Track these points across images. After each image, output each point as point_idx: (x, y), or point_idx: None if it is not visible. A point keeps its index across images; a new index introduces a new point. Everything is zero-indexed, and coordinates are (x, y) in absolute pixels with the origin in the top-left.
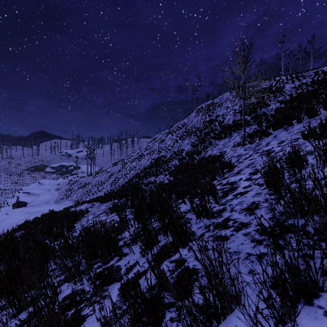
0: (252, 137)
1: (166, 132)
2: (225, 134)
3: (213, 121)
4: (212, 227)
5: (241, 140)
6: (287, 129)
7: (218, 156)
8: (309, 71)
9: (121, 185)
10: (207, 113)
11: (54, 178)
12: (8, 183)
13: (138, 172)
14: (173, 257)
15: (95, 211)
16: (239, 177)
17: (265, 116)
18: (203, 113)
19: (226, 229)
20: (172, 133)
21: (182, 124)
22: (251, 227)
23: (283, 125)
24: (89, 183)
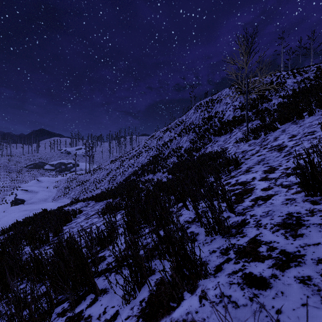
0: (256, 132)
1: (164, 129)
2: (225, 130)
3: (212, 117)
4: (233, 254)
5: (244, 136)
6: (297, 122)
7: (221, 152)
8: (310, 66)
9: (119, 183)
10: (205, 109)
11: (53, 175)
12: (7, 180)
13: (136, 169)
14: (176, 314)
15: (88, 211)
16: (251, 176)
17: (267, 111)
18: (202, 110)
19: (259, 262)
20: (170, 130)
21: (180, 121)
22: (308, 265)
23: (291, 118)
24: (87, 181)
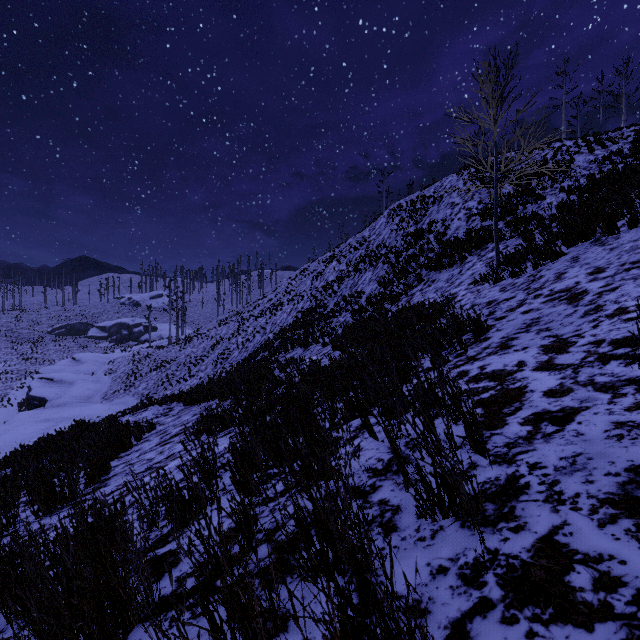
0: (517, 261)
1: (327, 257)
2: (450, 259)
3: (423, 232)
4: (497, 587)
5: (490, 270)
6: (604, 241)
7: (442, 304)
8: (622, 129)
9: (236, 365)
10: (410, 217)
11: (105, 350)
12: (13, 360)
13: (269, 338)
14: None
15: (168, 427)
16: (515, 358)
17: (536, 219)
18: (402, 218)
19: (578, 628)
20: (339, 259)
21: (358, 240)
22: None
23: (591, 233)
24: (172, 360)
